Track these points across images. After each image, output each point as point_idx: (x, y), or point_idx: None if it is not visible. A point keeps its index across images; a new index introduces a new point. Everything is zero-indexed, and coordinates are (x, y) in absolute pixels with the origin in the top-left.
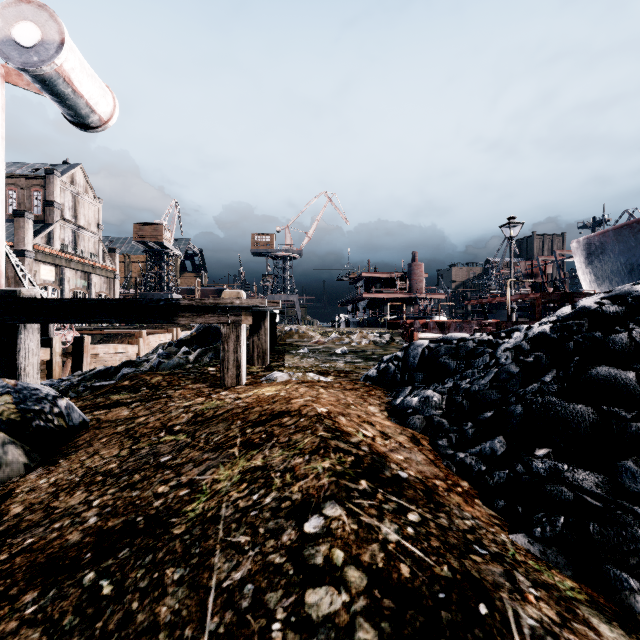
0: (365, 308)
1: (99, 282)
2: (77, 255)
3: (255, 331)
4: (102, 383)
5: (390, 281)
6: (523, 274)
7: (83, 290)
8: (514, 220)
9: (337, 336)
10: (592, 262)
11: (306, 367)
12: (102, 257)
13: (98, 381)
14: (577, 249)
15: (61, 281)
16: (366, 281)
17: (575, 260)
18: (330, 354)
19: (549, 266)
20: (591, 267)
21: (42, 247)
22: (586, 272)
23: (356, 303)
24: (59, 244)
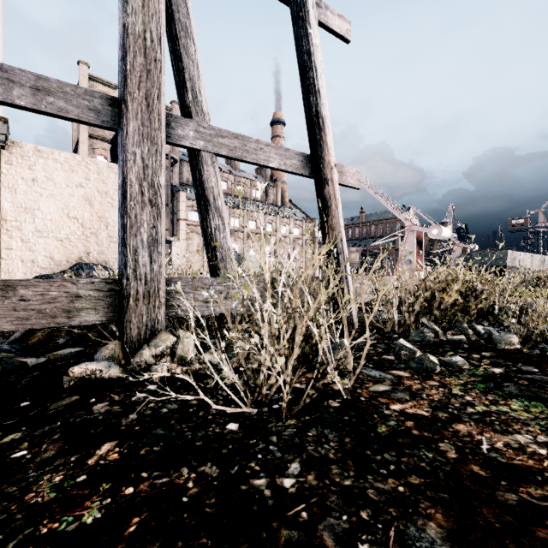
0: None
1: None
2: None
3: None
4: None
5: None
6: None
7: None
8: None
9: None
10: None
11: None
12: None
13: None
14: None
15: None
16: None
17: None
18: None
19: None
20: None
21: None
22: None
23: None
24: None
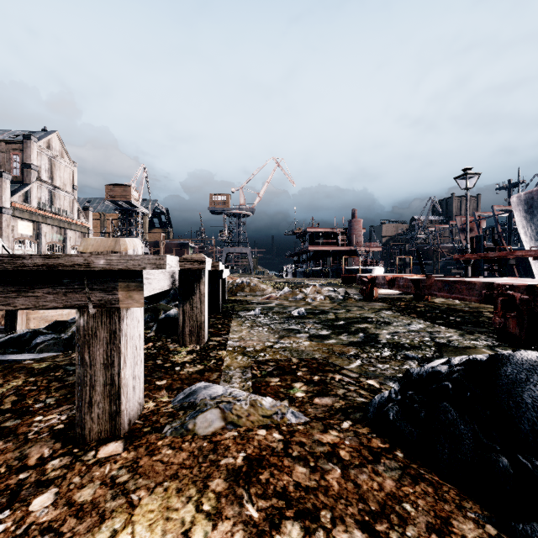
0: (310, 259)
1: (74, 236)
2: (53, 212)
3: (186, 297)
4: (4, 357)
5: (332, 235)
6: (459, 228)
7: (59, 243)
8: (470, 171)
9: (289, 290)
10: (534, 216)
11: (257, 350)
12: (77, 214)
13: (2, 353)
14: (517, 204)
15: (38, 235)
16: (311, 235)
17: (515, 214)
18: (286, 318)
19: (483, 221)
20: (532, 221)
21: (19, 205)
22: (526, 226)
23: (302, 255)
24: (36, 202)
